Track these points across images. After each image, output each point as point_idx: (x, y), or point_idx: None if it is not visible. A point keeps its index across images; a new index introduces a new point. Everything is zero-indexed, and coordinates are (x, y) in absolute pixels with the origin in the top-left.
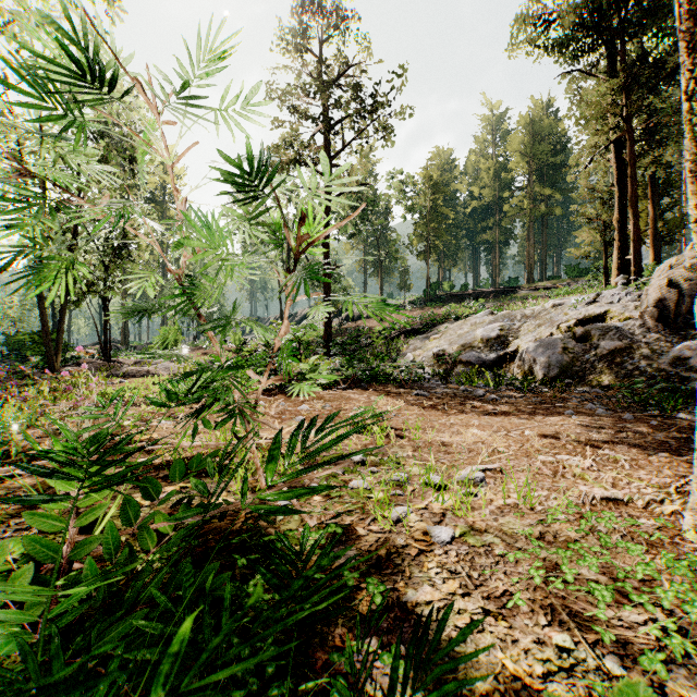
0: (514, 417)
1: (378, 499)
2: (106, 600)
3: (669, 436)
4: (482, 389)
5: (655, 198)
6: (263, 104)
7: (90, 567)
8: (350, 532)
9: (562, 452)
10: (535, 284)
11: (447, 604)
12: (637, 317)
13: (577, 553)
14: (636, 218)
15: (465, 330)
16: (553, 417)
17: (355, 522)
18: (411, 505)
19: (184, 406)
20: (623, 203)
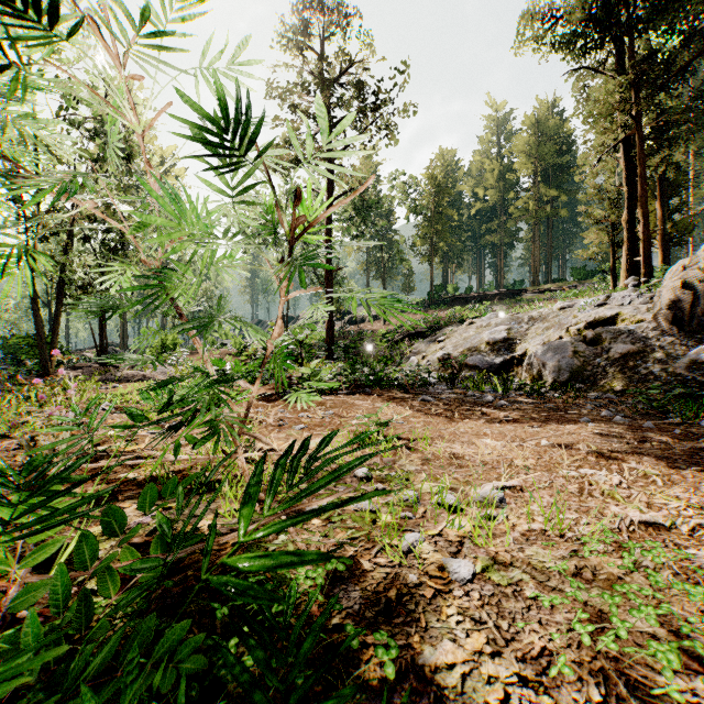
0: (527, 425)
1: (385, 523)
2: (50, 666)
3: (696, 446)
4: (491, 394)
5: (663, 199)
6: (250, 63)
7: (33, 624)
8: (353, 565)
9: (585, 465)
10: (540, 287)
11: (473, 669)
12: (650, 319)
13: (624, 596)
14: (646, 218)
15: (471, 333)
16: (569, 425)
17: (359, 552)
18: (423, 533)
19: None
20: (632, 203)
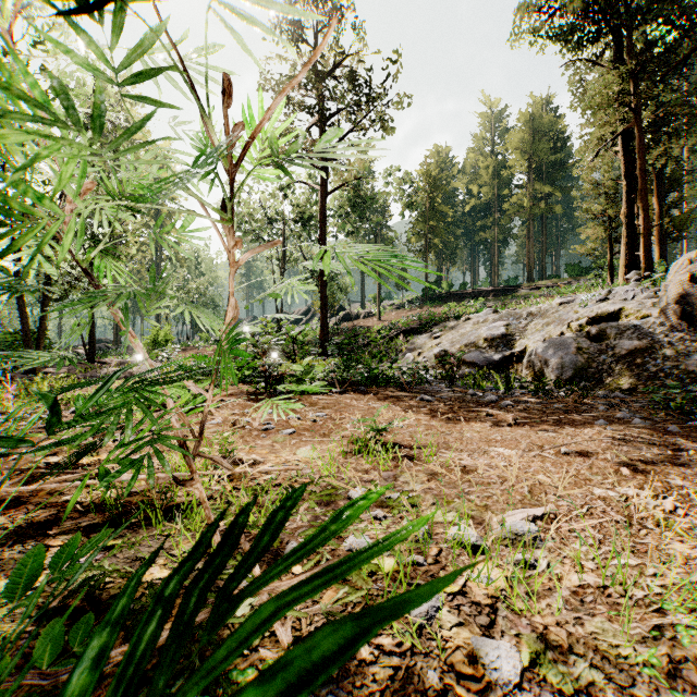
0: (540, 429)
1: (388, 572)
2: None
3: None
4: (493, 393)
5: (660, 194)
6: None
7: None
8: None
9: (621, 482)
10: (535, 283)
11: None
12: (656, 315)
13: None
14: (646, 212)
15: (467, 329)
16: (586, 429)
17: None
18: (443, 597)
19: (156, 415)
20: (631, 197)
